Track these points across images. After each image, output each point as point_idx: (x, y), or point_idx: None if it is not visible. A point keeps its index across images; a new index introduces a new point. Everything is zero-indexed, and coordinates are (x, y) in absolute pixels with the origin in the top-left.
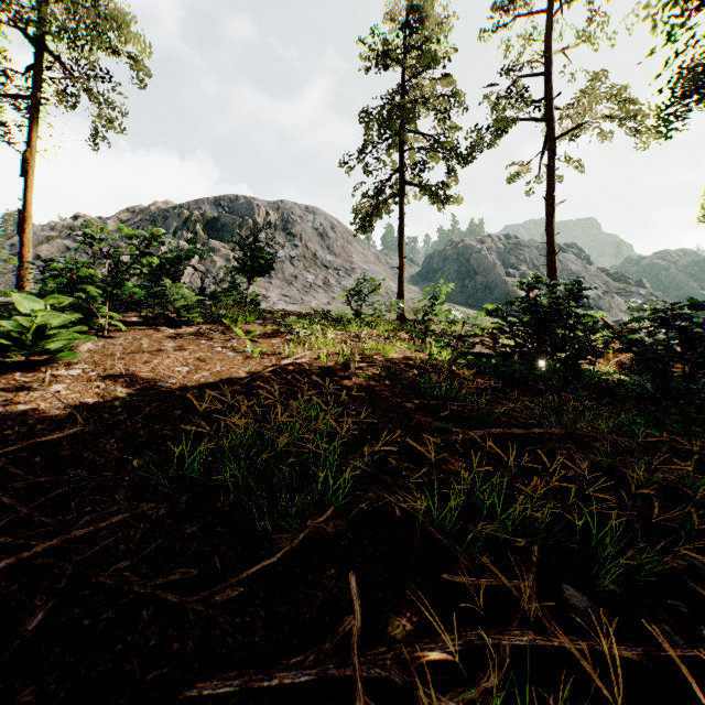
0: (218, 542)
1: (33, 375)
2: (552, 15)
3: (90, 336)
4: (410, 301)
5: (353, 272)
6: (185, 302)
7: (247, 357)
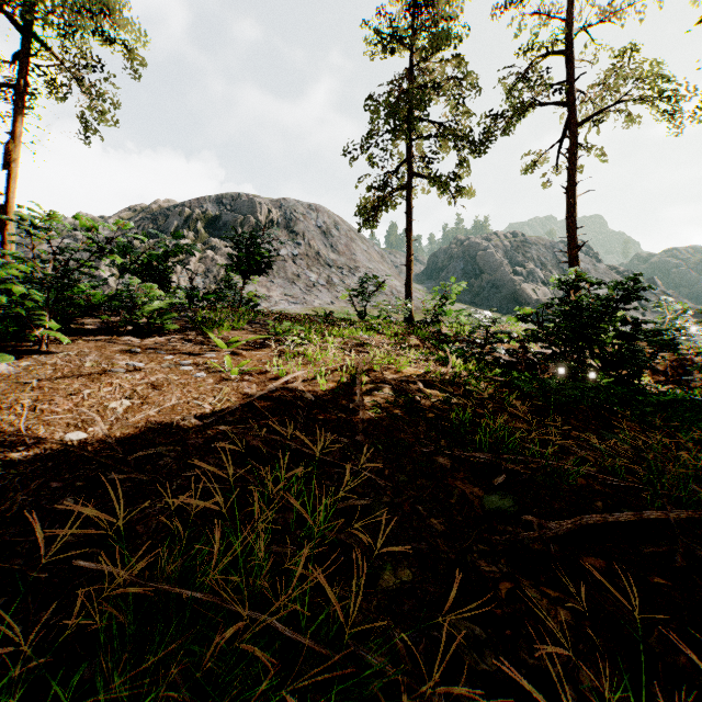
0: None
1: None
2: None
3: (6, 355)
4: (415, 300)
5: (356, 271)
6: (157, 305)
7: (221, 379)
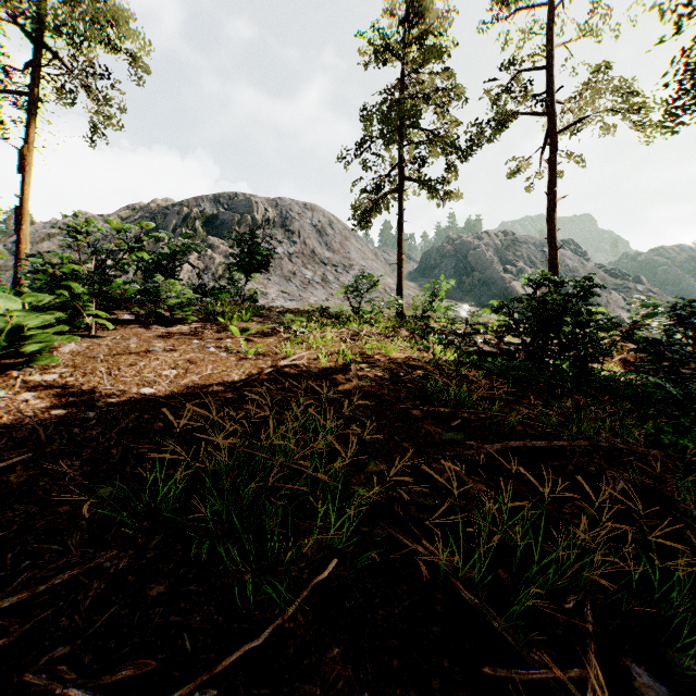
0: (190, 608)
1: (3, 381)
2: (553, 8)
3: (73, 336)
4: (408, 297)
5: (351, 269)
6: (178, 299)
7: (241, 358)
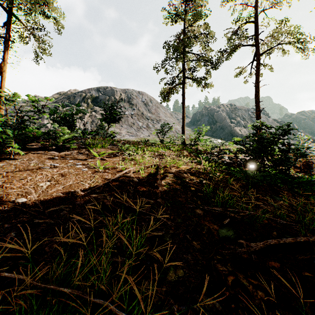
0: None
1: None
2: None
3: None
4: (186, 134)
5: (160, 121)
6: (67, 137)
7: (94, 171)
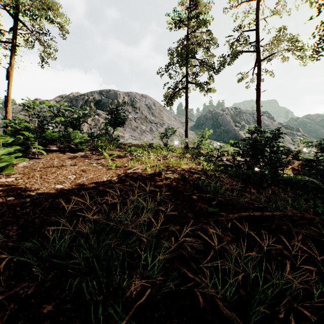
0: (65, 320)
1: None
2: (259, 1)
3: (25, 158)
4: (190, 138)
5: (163, 125)
6: (79, 140)
7: (108, 169)
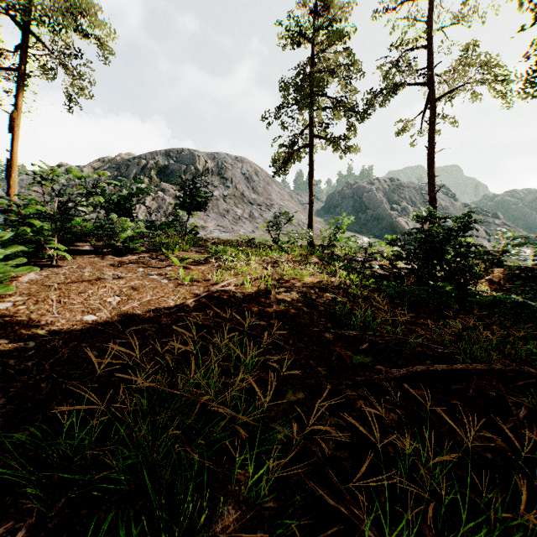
0: None
1: None
2: (433, 0)
3: (33, 267)
4: (316, 229)
5: (272, 207)
6: (129, 233)
7: (178, 284)
